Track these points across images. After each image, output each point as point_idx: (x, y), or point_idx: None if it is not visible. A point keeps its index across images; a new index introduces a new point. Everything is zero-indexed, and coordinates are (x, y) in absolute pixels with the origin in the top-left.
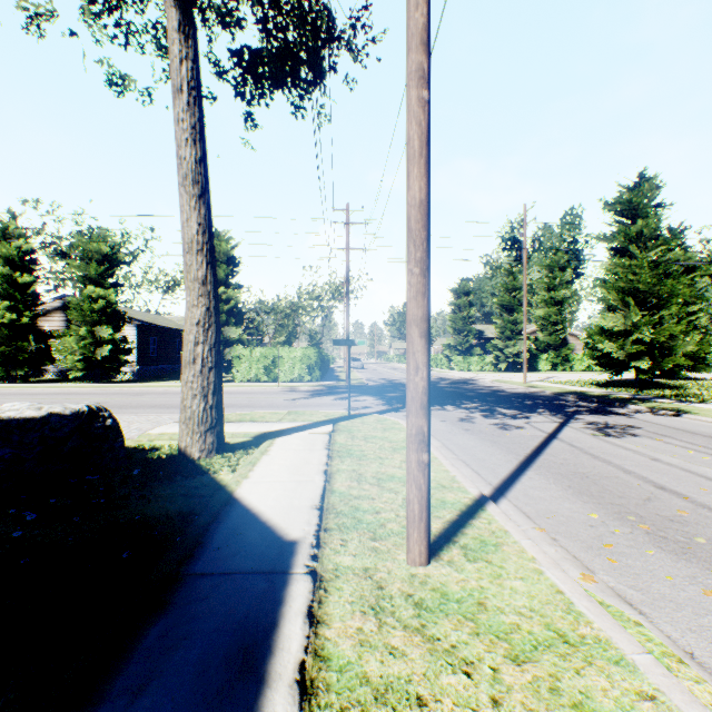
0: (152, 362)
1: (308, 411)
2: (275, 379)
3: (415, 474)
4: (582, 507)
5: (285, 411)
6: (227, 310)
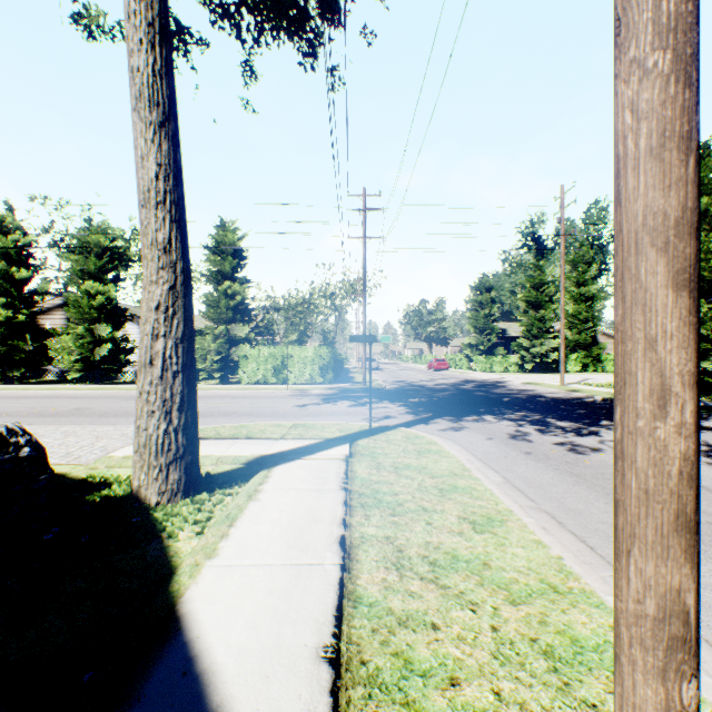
0: None
1: (319, 422)
2: (284, 381)
3: None
4: None
5: (291, 422)
6: (233, 307)
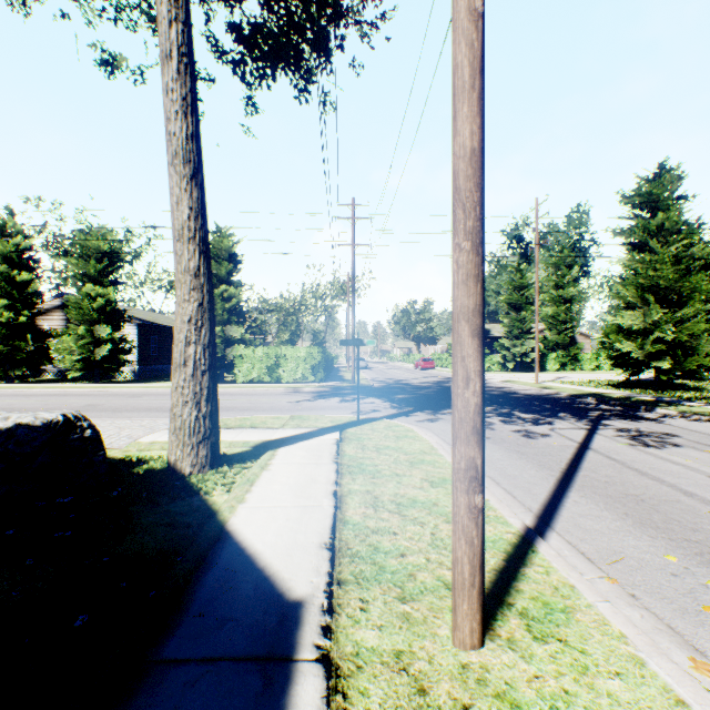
0: (154, 361)
1: (313, 415)
2: (278, 380)
3: (464, 523)
4: (652, 546)
5: (288, 415)
6: (229, 309)
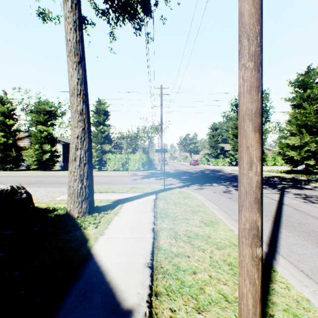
0: None
1: (142, 186)
2: (126, 169)
3: (249, 269)
4: None
5: (130, 186)
6: (104, 137)
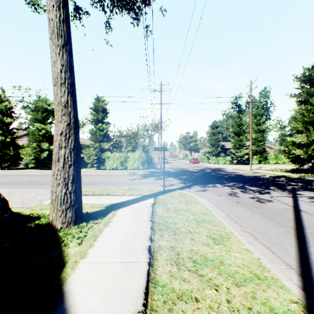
0: None
1: (140, 187)
2: (125, 168)
3: None
4: None
5: (127, 187)
6: (102, 135)
